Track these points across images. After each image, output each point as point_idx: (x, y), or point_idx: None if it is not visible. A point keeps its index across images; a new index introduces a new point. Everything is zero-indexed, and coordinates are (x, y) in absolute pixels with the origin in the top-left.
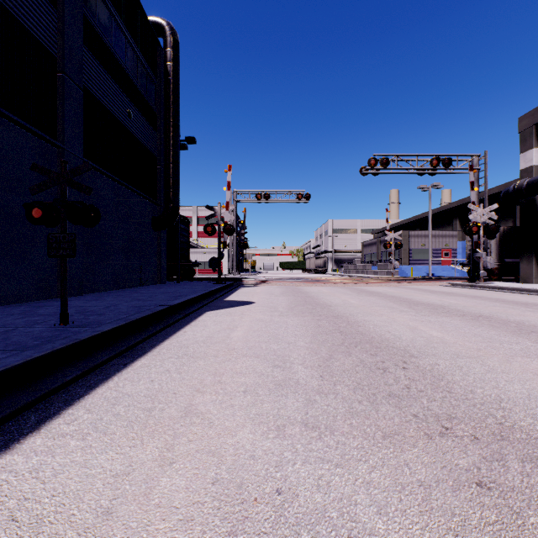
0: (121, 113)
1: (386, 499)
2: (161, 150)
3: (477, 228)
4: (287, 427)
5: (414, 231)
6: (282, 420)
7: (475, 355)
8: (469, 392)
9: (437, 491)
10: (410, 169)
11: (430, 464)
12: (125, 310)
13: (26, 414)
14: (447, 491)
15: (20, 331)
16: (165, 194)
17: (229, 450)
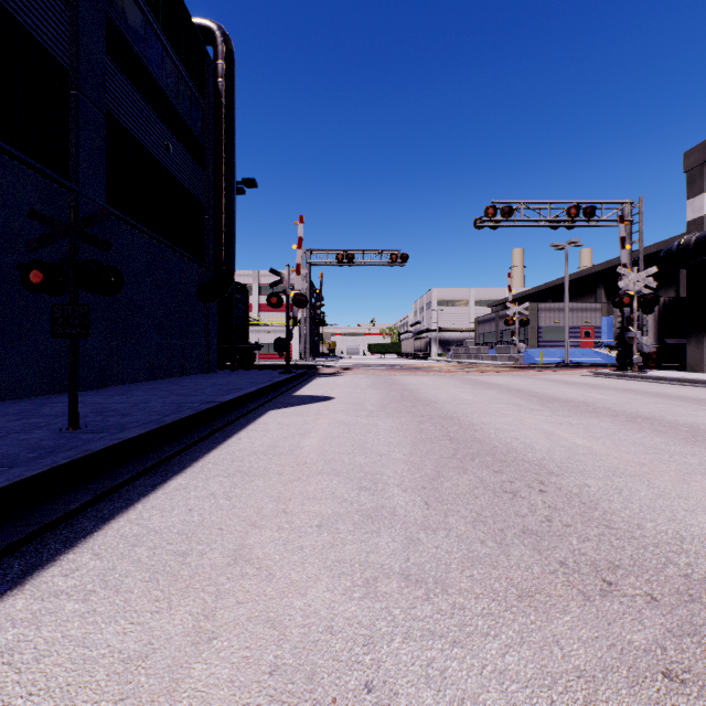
0: (156, 145)
1: (530, 701)
2: (211, 196)
3: (630, 298)
4: (380, 581)
5: (545, 303)
6: (373, 570)
7: (637, 472)
8: (635, 526)
9: (606, 686)
10: (541, 220)
11: (591, 641)
12: (159, 409)
13: (7, 560)
14: (621, 686)
15: (12, 439)
16: (215, 254)
17: (296, 619)
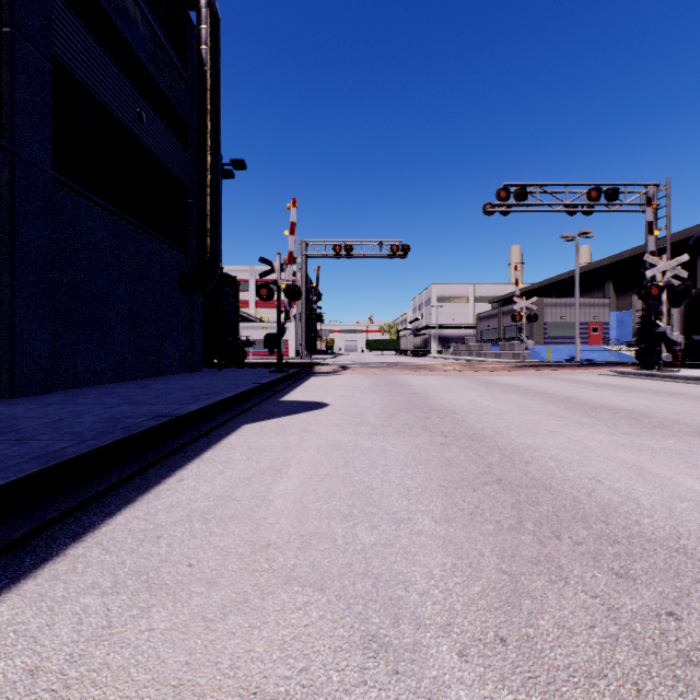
0: (126, 112)
1: None
2: (194, 177)
3: (659, 290)
4: None
5: (551, 298)
6: None
7: None
8: None
9: None
10: (557, 205)
11: None
12: (83, 428)
13: None
14: None
15: None
16: (198, 240)
17: None
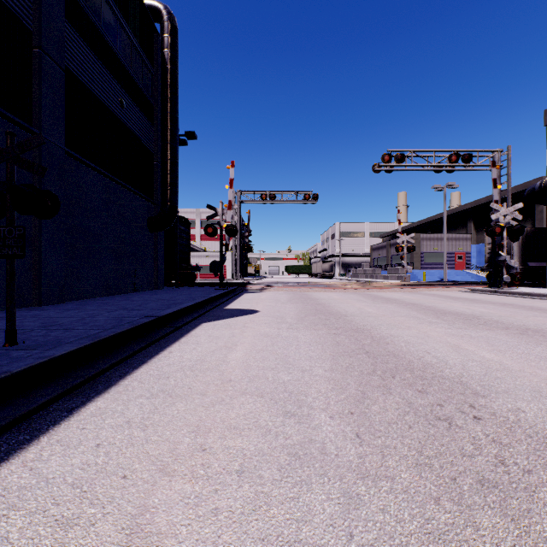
0: (112, 101)
1: None
2: (158, 145)
3: (501, 229)
4: None
5: (426, 234)
6: None
7: None
8: None
9: None
10: (427, 165)
11: None
12: (101, 323)
13: None
14: None
15: None
16: (162, 192)
17: None
